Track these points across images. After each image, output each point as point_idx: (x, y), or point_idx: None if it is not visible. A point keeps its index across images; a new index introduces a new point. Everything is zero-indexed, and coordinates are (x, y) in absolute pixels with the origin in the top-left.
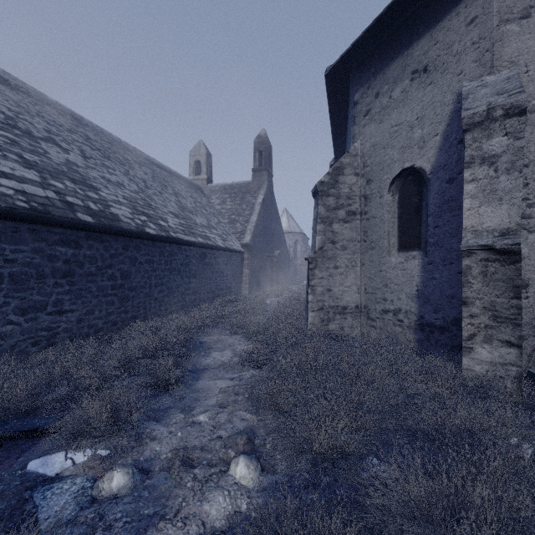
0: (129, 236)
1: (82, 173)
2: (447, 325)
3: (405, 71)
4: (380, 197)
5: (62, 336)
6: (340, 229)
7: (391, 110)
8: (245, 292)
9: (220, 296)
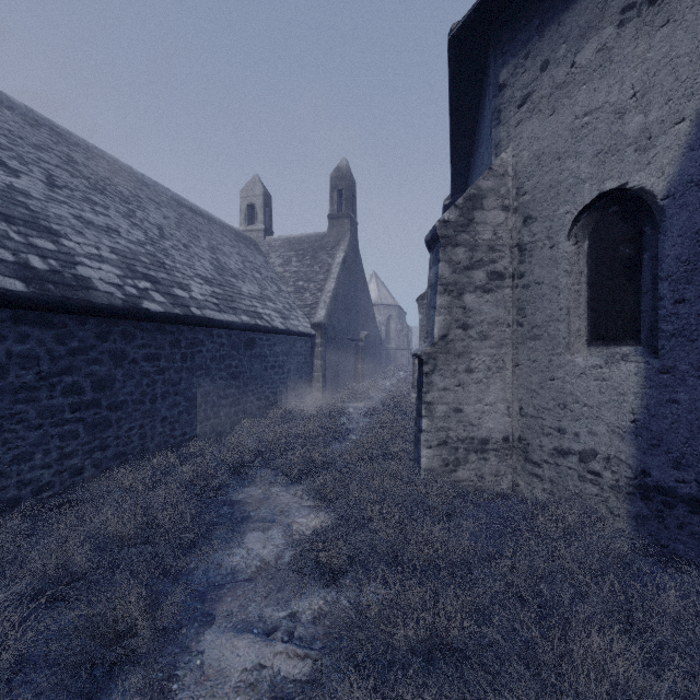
0: (109, 315)
1: (34, 208)
2: None
3: (606, 10)
4: (552, 247)
5: None
6: (477, 303)
7: (575, 88)
8: (317, 394)
9: (278, 403)
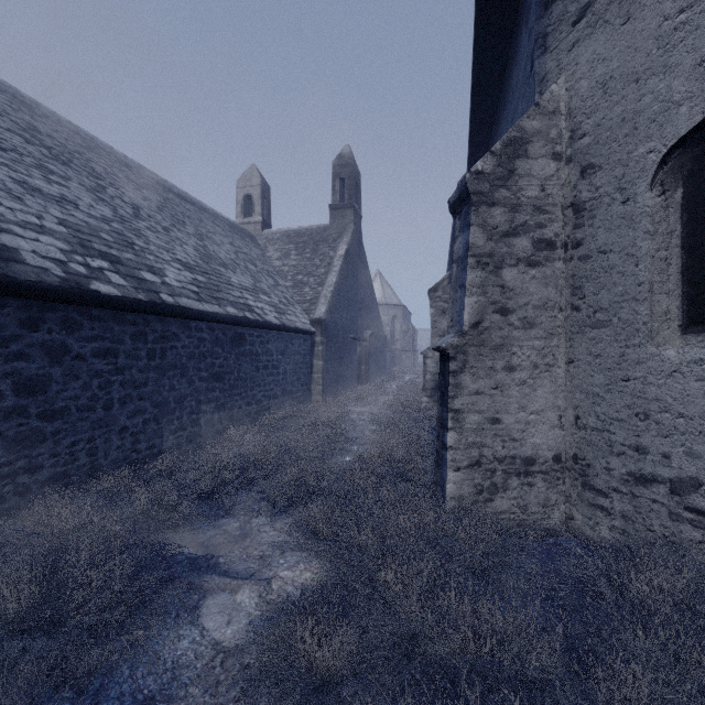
0: (39, 296)
1: None
2: None
3: None
4: (625, 201)
5: None
6: (520, 281)
7: None
8: (317, 397)
9: (272, 408)
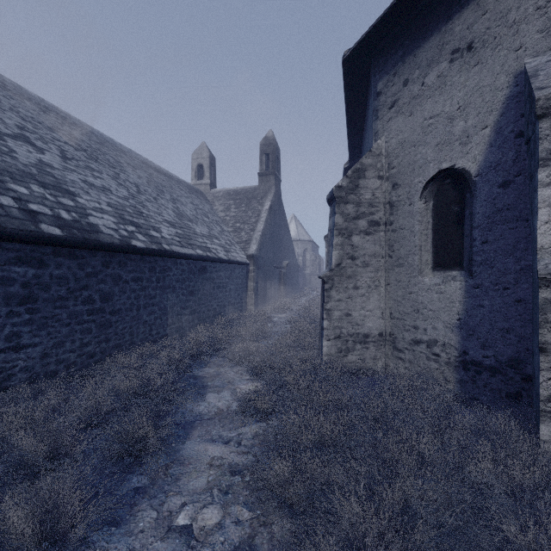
0: (111, 250)
1: (57, 176)
2: (500, 366)
3: (443, 51)
4: (410, 205)
5: (19, 377)
6: (361, 242)
7: (424, 100)
8: (250, 307)
9: (222, 313)
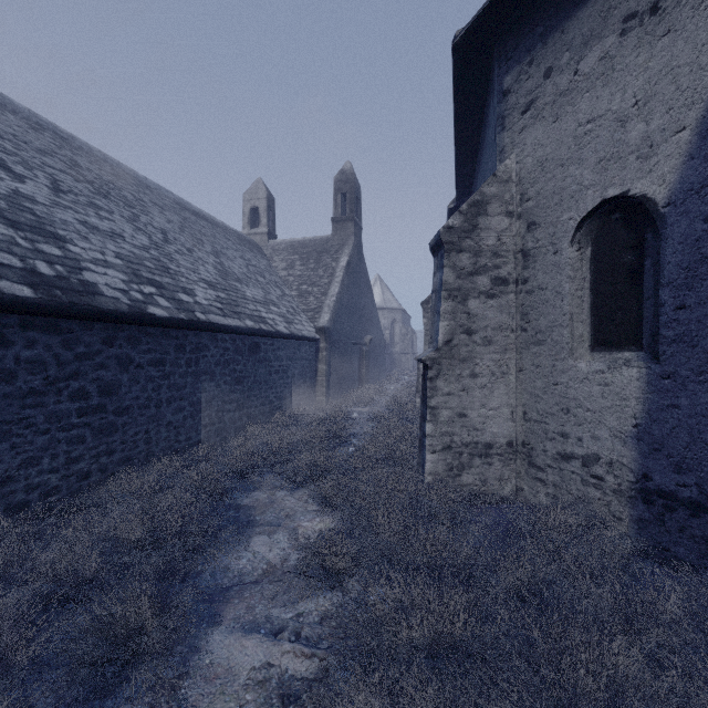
0: (115, 320)
1: (40, 213)
2: None
3: (609, 19)
4: (555, 253)
5: None
6: (481, 309)
7: (578, 96)
8: (321, 398)
9: (282, 408)
